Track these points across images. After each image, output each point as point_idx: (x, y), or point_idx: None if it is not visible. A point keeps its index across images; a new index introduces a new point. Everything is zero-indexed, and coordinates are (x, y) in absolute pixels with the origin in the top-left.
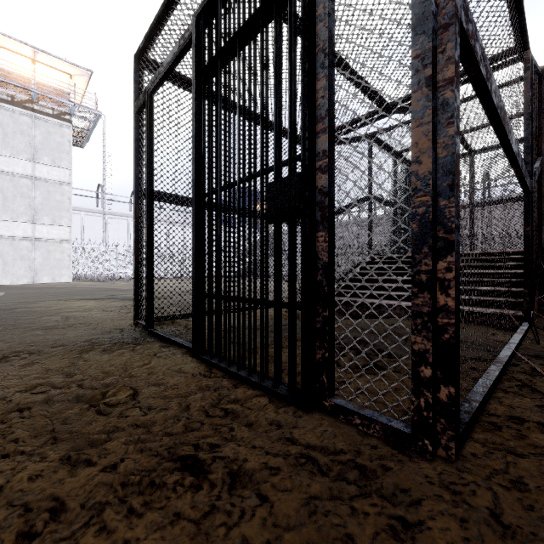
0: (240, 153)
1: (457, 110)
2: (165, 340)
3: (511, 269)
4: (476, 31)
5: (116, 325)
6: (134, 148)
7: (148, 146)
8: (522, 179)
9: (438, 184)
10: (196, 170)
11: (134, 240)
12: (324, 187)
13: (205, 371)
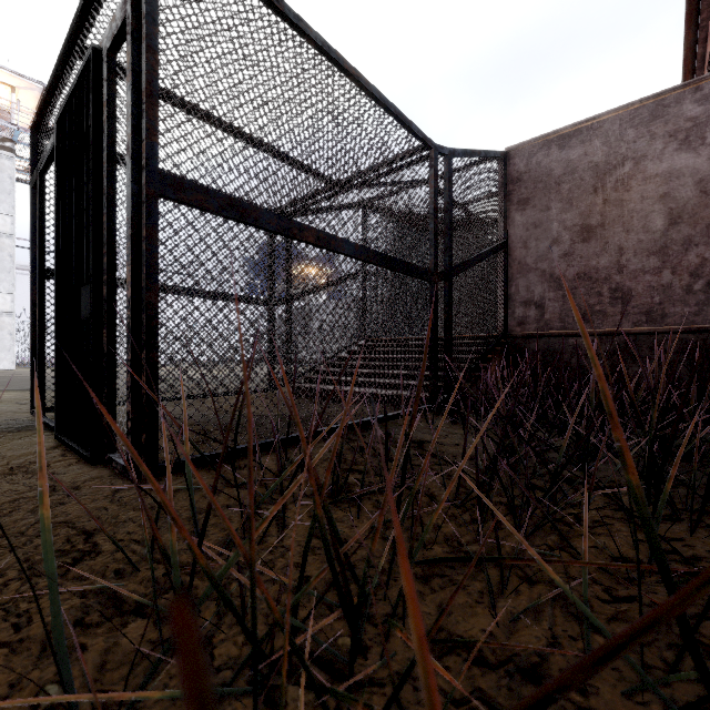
0: (75, 257)
1: (154, 257)
2: (47, 426)
3: (473, 354)
4: (208, 191)
5: (13, 416)
6: (31, 225)
7: (38, 227)
8: (404, 273)
9: (142, 303)
10: (58, 264)
11: (31, 324)
12: (106, 296)
13: (51, 447)
